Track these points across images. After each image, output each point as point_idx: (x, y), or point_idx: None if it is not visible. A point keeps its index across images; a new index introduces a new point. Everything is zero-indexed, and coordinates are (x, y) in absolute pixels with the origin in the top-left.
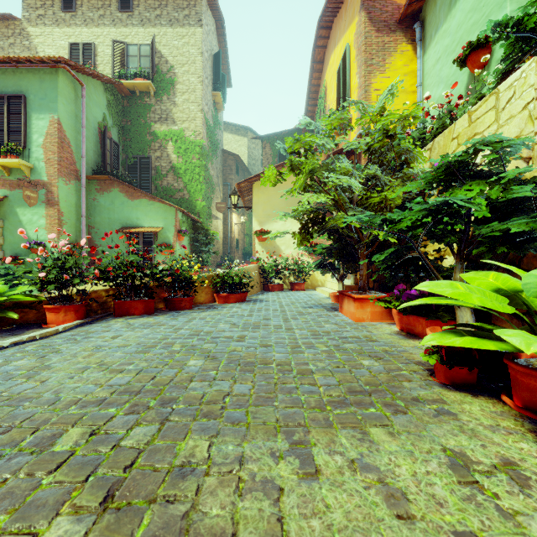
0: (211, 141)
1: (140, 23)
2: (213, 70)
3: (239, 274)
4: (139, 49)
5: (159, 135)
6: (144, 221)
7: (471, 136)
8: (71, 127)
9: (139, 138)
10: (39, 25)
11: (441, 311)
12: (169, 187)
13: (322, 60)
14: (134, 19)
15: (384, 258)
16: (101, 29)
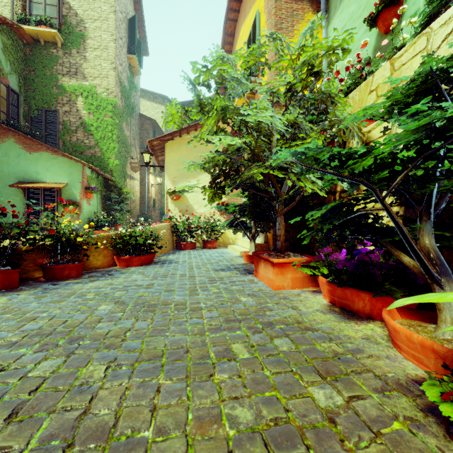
0: (126, 102)
1: None
2: (128, 33)
3: (143, 234)
4: None
5: (68, 89)
6: (46, 176)
7: (393, 85)
8: None
9: (44, 89)
10: None
11: (389, 284)
12: (79, 143)
13: (233, 34)
14: None
15: (324, 215)
16: None
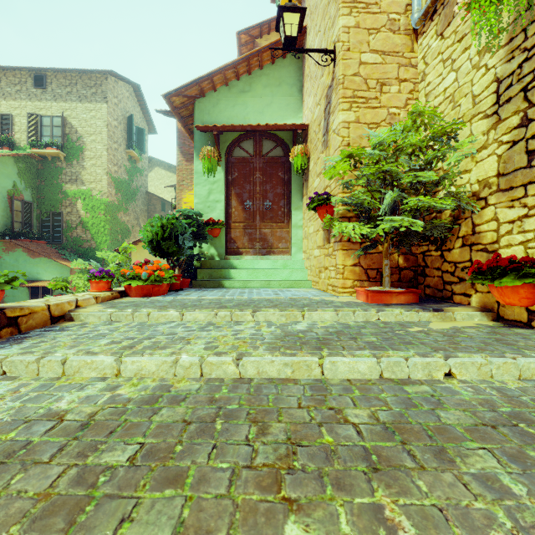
0: (125, 192)
1: (53, 98)
2: (128, 129)
3: None
4: (52, 120)
5: (70, 194)
6: (44, 276)
7: None
8: None
9: (52, 196)
10: None
11: None
12: (78, 238)
13: None
14: (48, 95)
15: None
16: (18, 102)
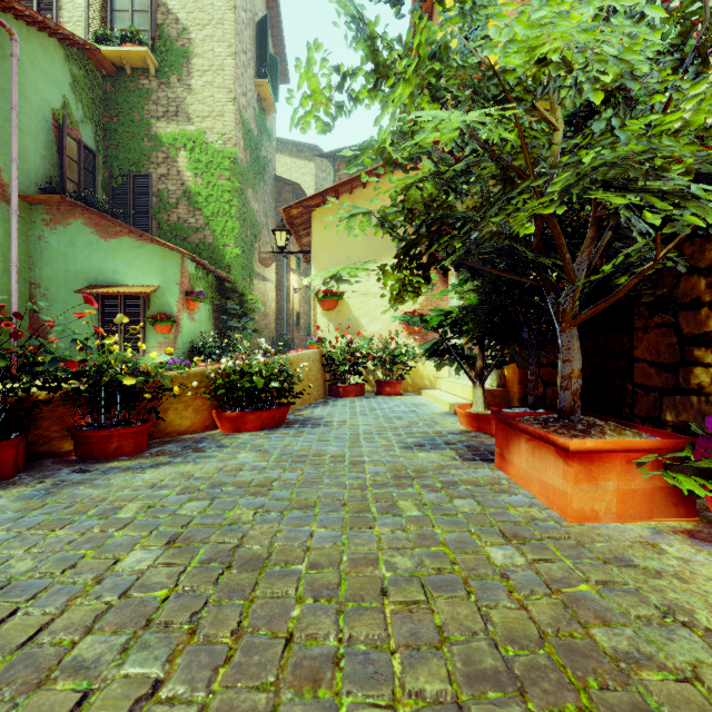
0: (254, 156)
1: None
2: (257, 45)
3: (263, 370)
4: None
5: (165, 139)
6: (127, 276)
7: None
8: None
9: (132, 143)
10: None
11: None
12: (181, 224)
13: (430, 14)
14: None
15: None
16: None
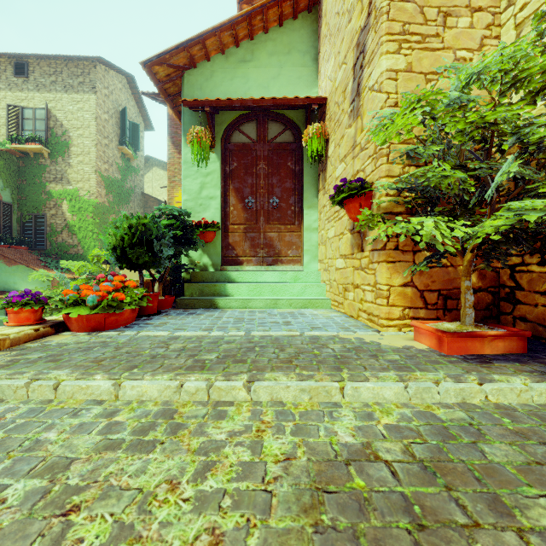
0: (117, 193)
1: (36, 88)
2: (121, 124)
3: None
4: (35, 112)
5: (54, 194)
6: (22, 286)
7: None
8: None
9: (34, 196)
10: None
11: None
12: (64, 243)
13: None
14: (30, 84)
15: None
16: None
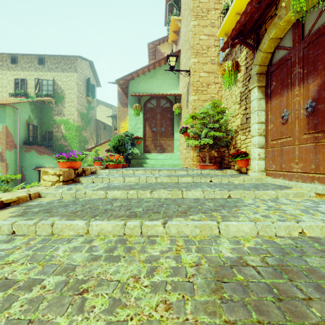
0: (85, 120)
1: (48, 70)
2: (87, 86)
3: None
4: (48, 82)
5: (57, 121)
6: (46, 164)
7: None
8: (12, 127)
9: (48, 122)
10: (0, 70)
11: None
12: (62, 145)
13: None
14: (45, 68)
15: None
16: (30, 72)
